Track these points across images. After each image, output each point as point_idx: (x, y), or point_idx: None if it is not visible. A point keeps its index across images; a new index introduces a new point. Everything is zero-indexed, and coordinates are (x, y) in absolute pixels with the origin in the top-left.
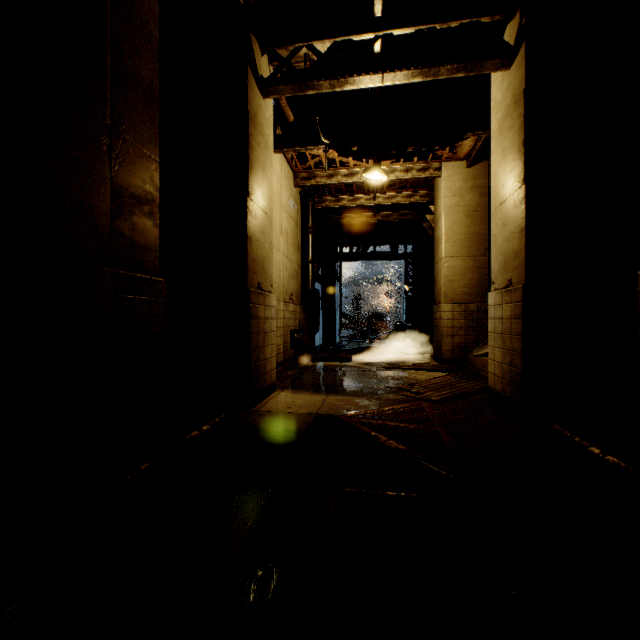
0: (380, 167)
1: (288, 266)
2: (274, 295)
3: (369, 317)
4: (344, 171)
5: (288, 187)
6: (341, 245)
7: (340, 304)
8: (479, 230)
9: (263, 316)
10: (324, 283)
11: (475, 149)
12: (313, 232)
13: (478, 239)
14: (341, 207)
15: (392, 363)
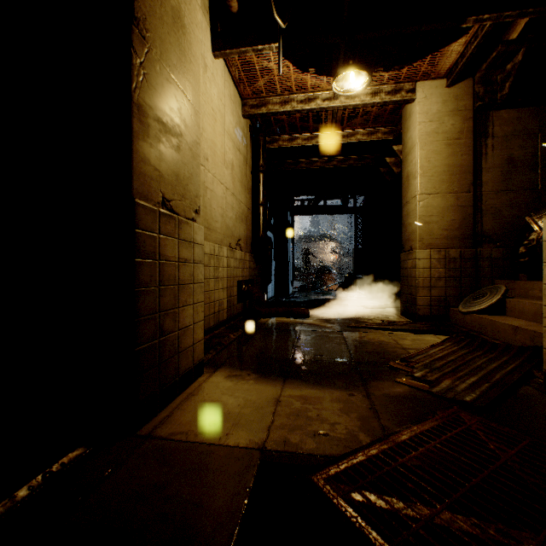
0: (350, 67)
1: (234, 205)
2: (200, 226)
3: (317, 270)
4: (300, 96)
5: (234, 112)
6: (294, 194)
7: (293, 255)
8: (462, 161)
9: (174, 256)
10: (276, 233)
11: (464, 56)
12: (264, 171)
13: (461, 172)
14: (295, 147)
15: (356, 319)
